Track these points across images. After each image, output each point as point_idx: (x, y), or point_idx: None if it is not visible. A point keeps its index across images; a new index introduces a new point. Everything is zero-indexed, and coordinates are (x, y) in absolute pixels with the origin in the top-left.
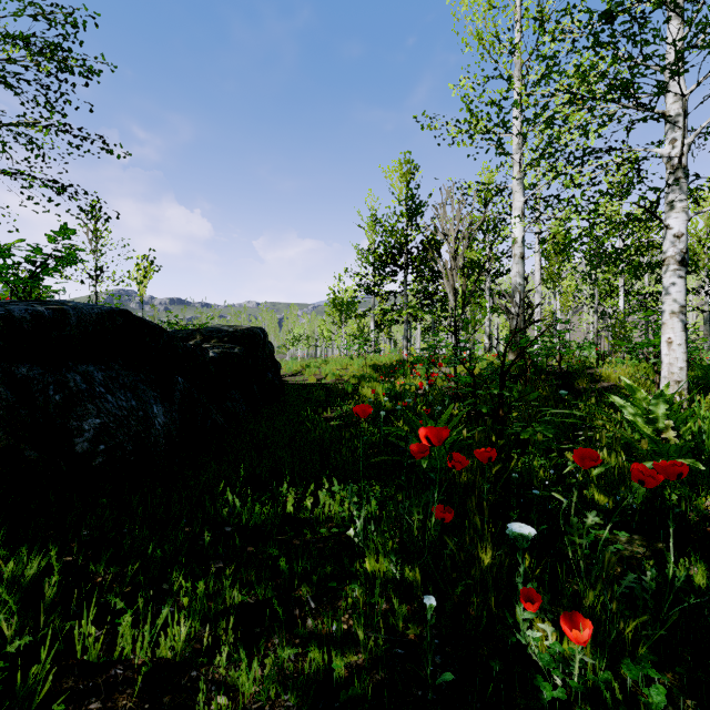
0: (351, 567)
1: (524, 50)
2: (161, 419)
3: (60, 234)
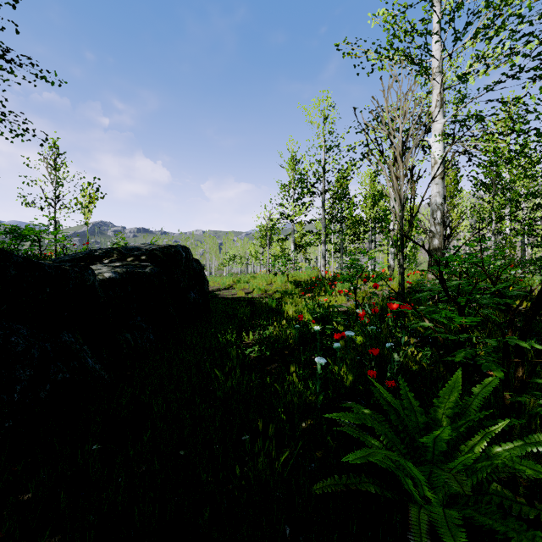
0: None
1: None
2: None
3: None
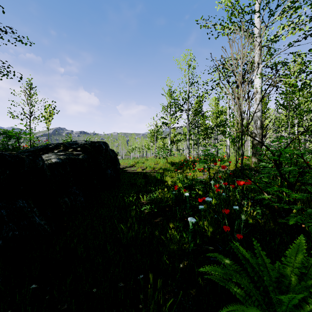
0: None
1: None
2: None
3: None
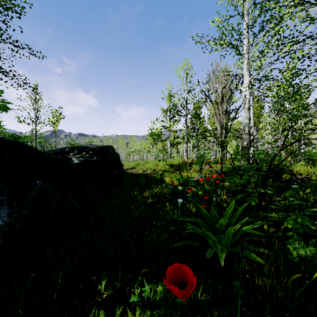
0: None
1: None
2: (3, 221)
3: None
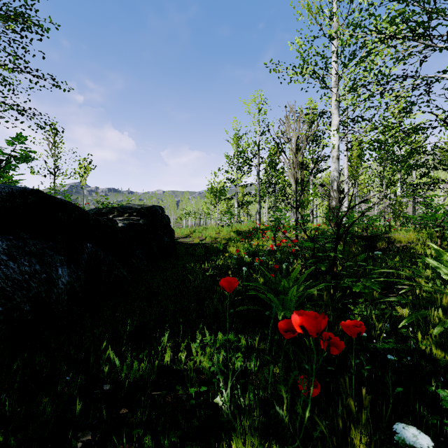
0: (217, 446)
1: (341, 14)
2: (65, 279)
3: (16, 140)
